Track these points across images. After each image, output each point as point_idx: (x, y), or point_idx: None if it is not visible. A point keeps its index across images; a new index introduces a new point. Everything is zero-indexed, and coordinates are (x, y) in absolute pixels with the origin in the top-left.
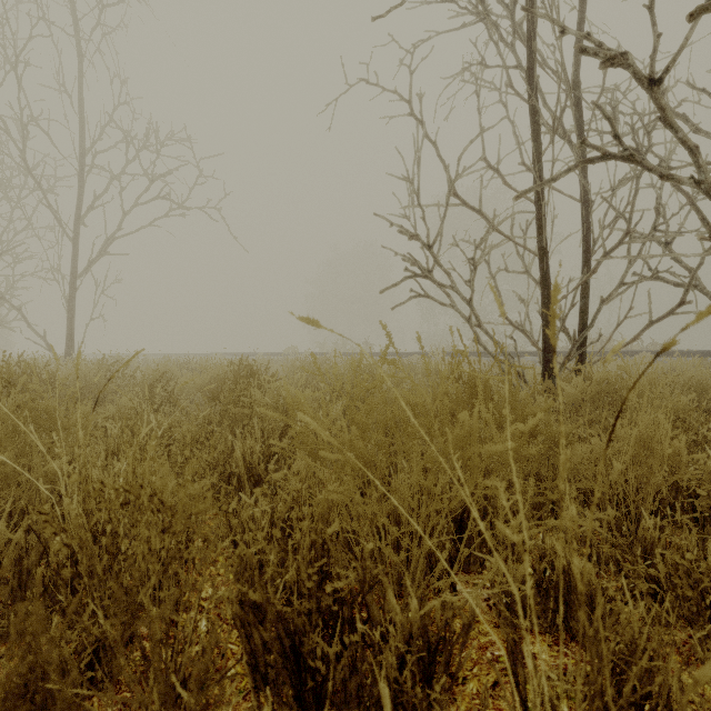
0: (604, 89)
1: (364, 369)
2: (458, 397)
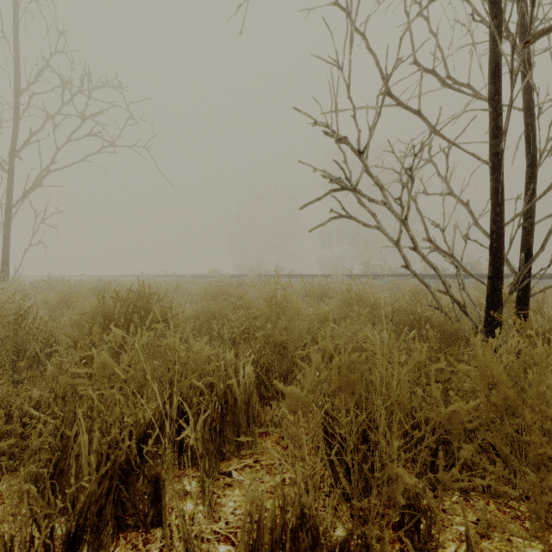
0: None
1: (281, 301)
2: None
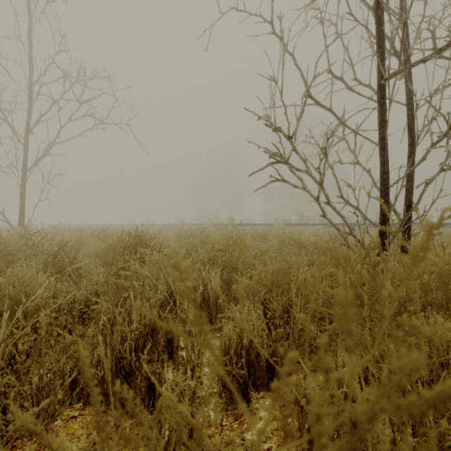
0: (425, 16)
1: (236, 239)
2: (418, 301)
